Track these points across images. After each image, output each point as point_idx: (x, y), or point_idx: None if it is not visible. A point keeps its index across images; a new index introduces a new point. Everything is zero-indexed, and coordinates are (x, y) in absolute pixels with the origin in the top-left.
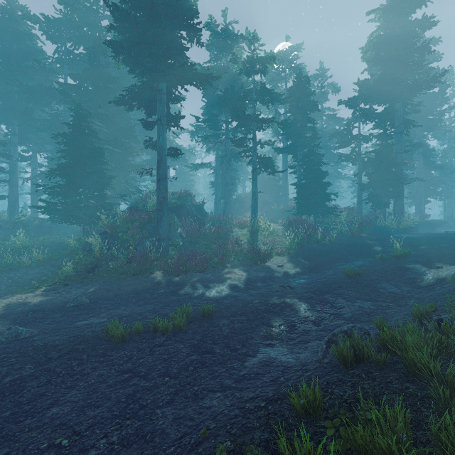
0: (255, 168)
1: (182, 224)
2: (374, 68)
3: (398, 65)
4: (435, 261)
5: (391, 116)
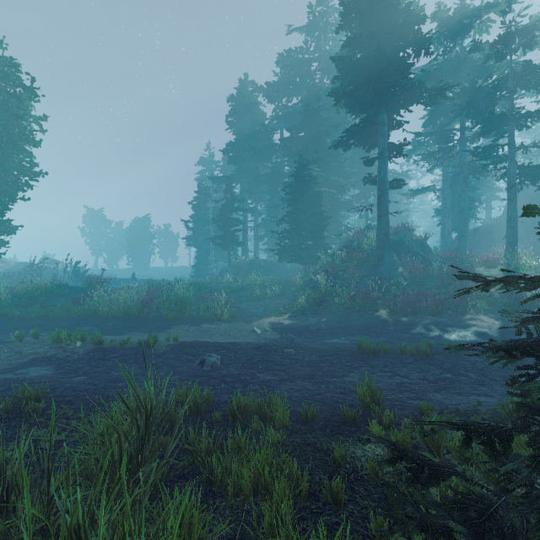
0: (513, 184)
1: (402, 262)
2: None
3: None
4: None
5: None
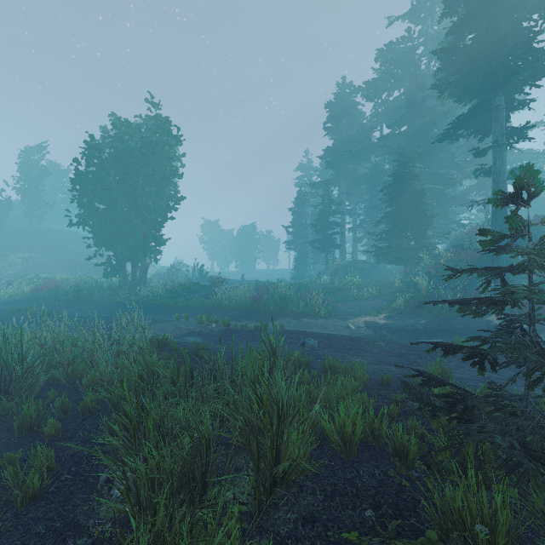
0: None
1: None
2: None
3: None
4: None
5: None
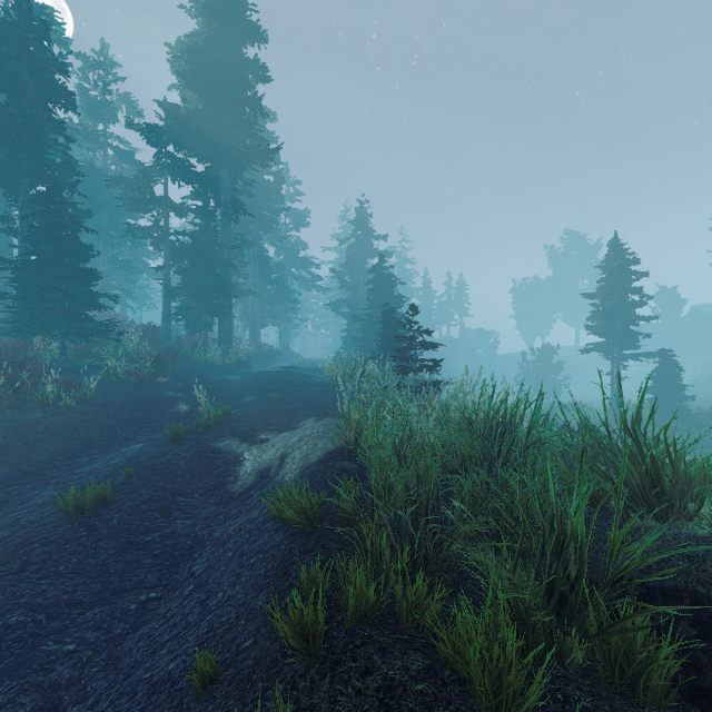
0: None
1: None
2: (190, 93)
3: (225, 108)
4: (260, 428)
5: (216, 185)
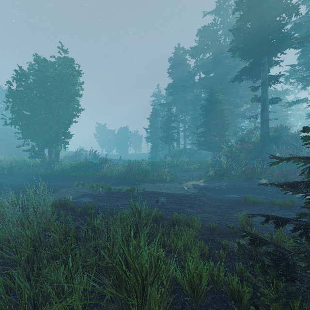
0: None
1: (279, 150)
2: None
3: None
4: None
5: None
